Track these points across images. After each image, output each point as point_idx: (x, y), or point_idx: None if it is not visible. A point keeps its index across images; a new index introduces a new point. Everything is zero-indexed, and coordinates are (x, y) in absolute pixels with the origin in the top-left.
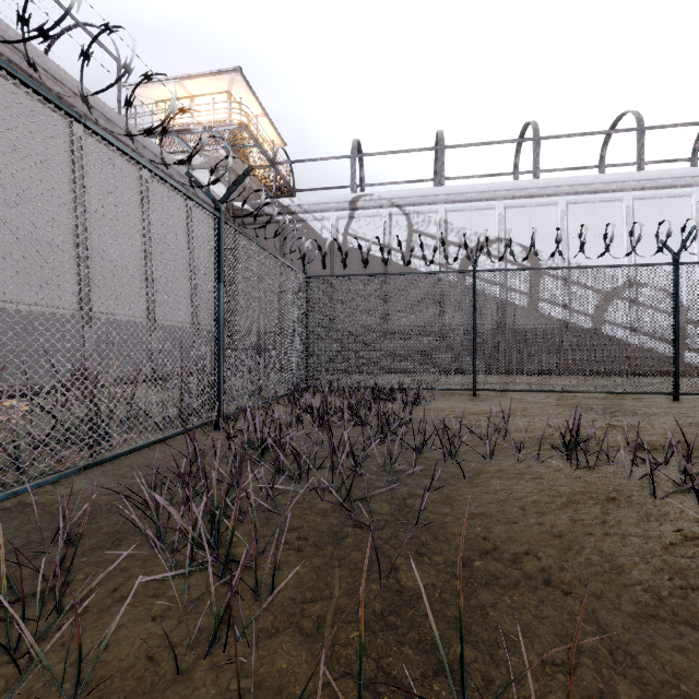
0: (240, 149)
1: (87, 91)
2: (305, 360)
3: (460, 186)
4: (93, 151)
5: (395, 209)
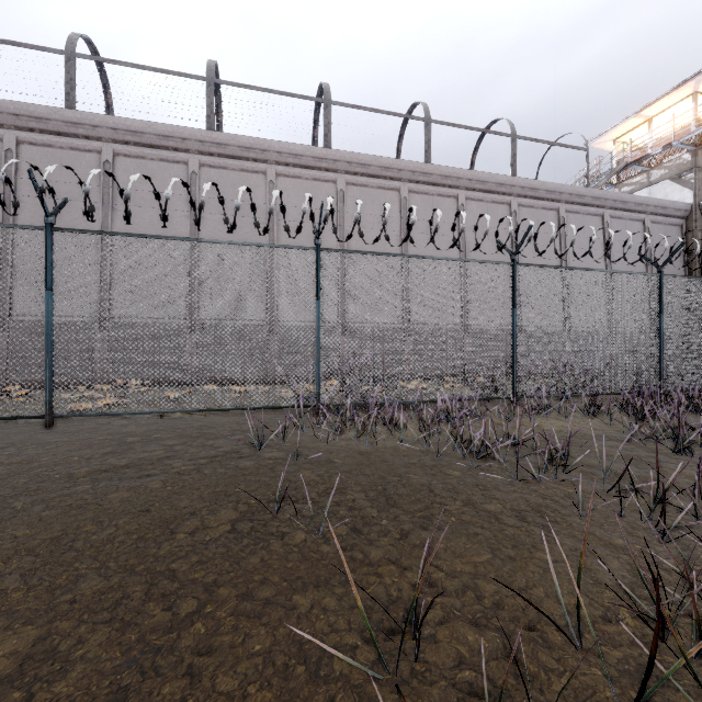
0: None
1: (568, 186)
2: None
3: None
4: (570, 221)
5: None
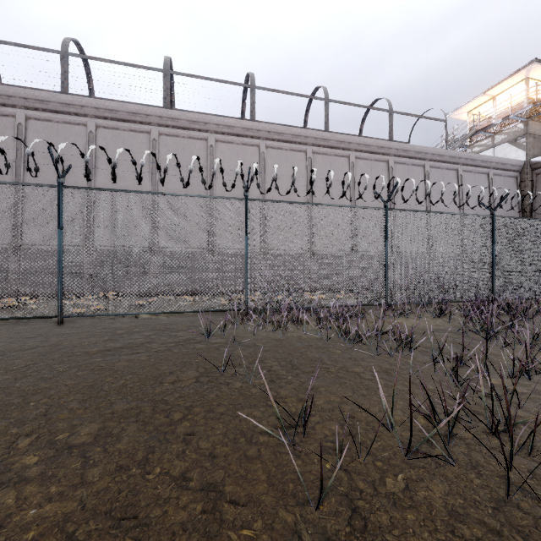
0: (537, 116)
1: (431, 148)
2: None
3: None
4: (433, 174)
5: None
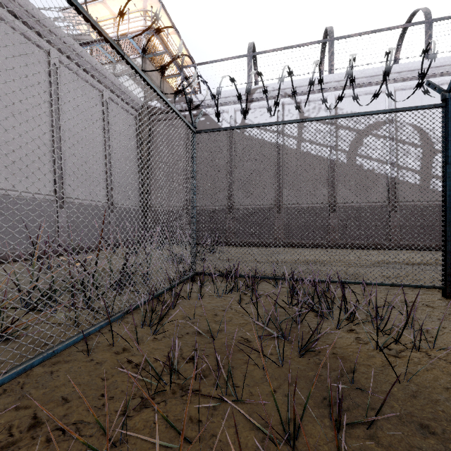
0: (154, 57)
1: None
2: (193, 240)
3: None
4: None
5: (288, 98)
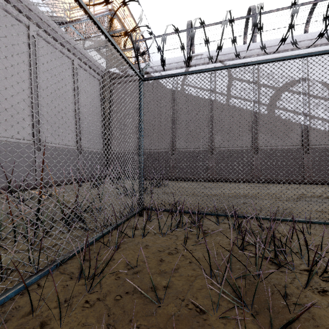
0: (114, 34)
1: None
2: (140, 178)
3: (270, 40)
4: None
5: (219, 63)
